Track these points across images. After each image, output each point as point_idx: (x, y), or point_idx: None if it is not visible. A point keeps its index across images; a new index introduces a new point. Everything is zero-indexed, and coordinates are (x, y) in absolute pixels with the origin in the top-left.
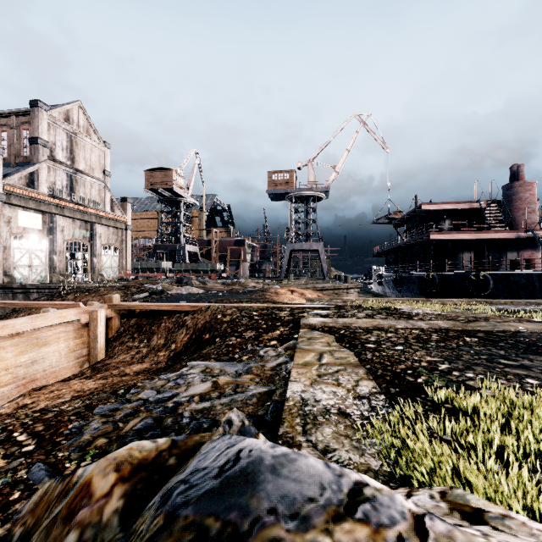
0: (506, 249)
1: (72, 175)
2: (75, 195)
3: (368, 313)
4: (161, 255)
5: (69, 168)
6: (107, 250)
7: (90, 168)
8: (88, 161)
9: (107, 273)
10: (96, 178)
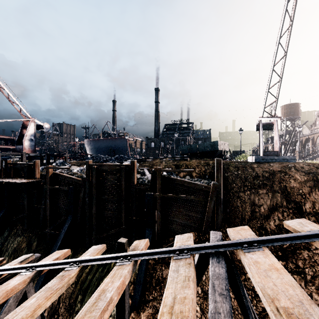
0: None
1: None
2: None
3: None
4: None
5: None
6: None
7: None
8: None
9: None
10: None
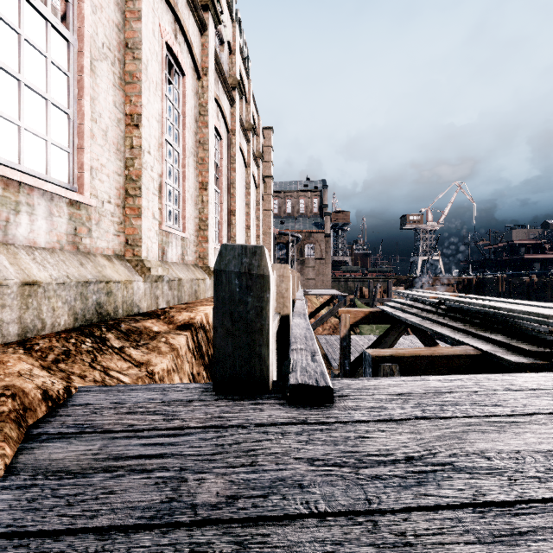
0: None
1: None
2: None
3: None
4: None
5: None
6: None
7: None
8: None
9: None
10: None
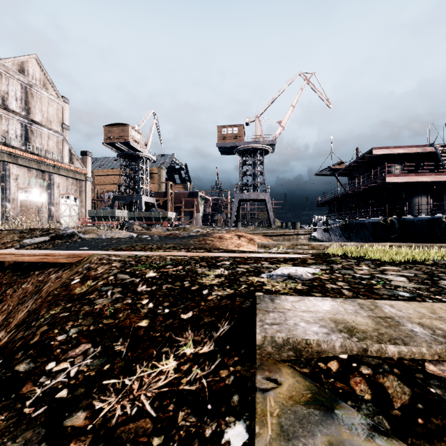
0: None
1: (27, 126)
2: (31, 145)
3: (408, 275)
4: (122, 206)
5: (23, 118)
6: (65, 199)
7: (47, 121)
8: (45, 113)
9: (65, 221)
10: (53, 130)
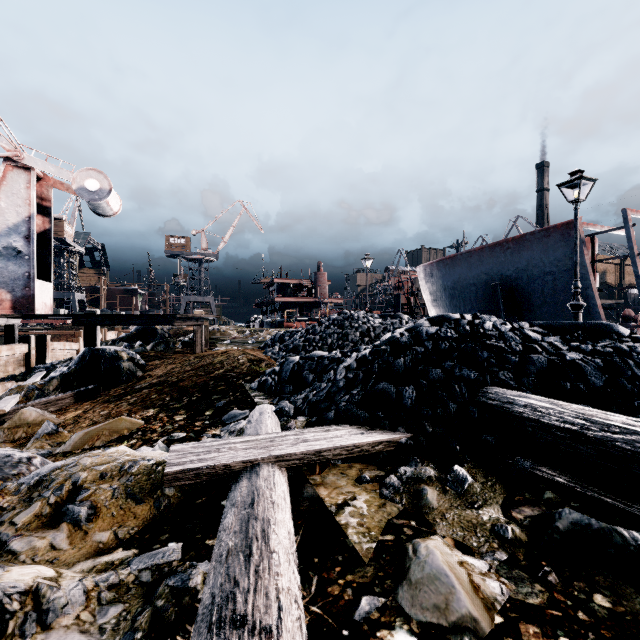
0: (313, 307)
1: None
2: None
3: None
4: None
5: None
6: None
7: None
8: None
9: None
10: None
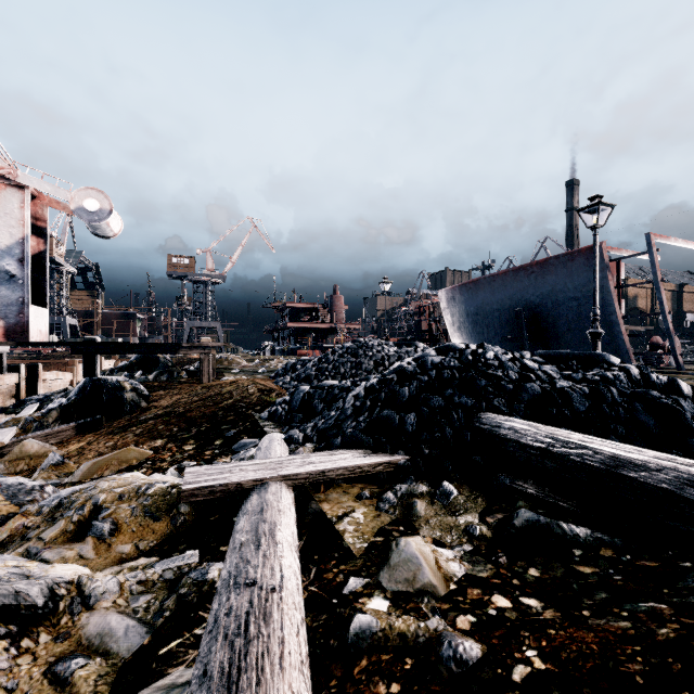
0: (329, 333)
1: None
2: None
3: None
4: None
5: None
6: None
7: None
8: None
9: None
10: None
